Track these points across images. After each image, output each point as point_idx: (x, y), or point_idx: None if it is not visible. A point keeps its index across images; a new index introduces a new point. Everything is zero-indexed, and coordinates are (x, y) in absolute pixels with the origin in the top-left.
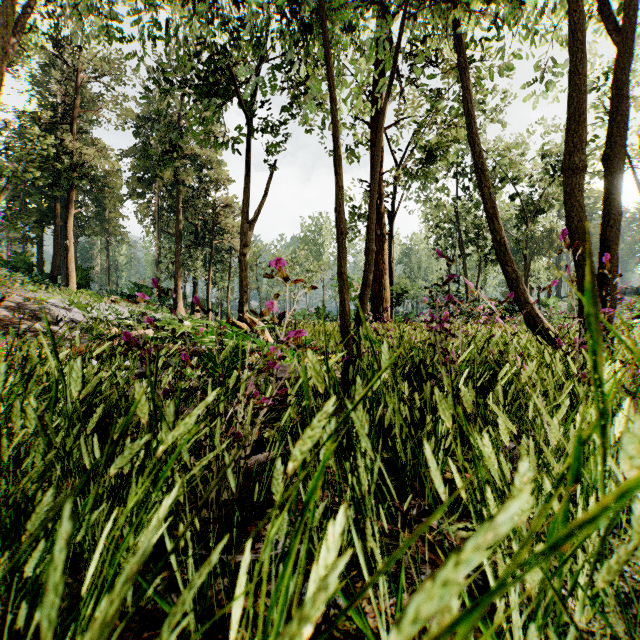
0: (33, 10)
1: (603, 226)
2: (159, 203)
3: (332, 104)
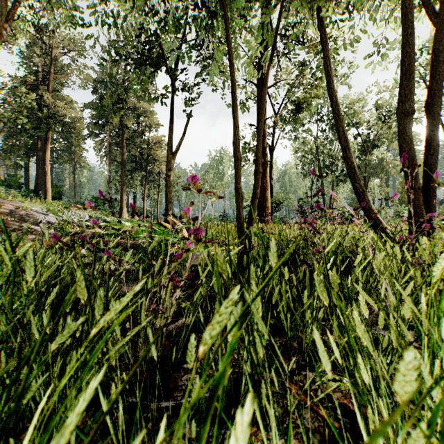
0: (20, 4)
1: (426, 154)
2: (110, 140)
3: (231, 67)
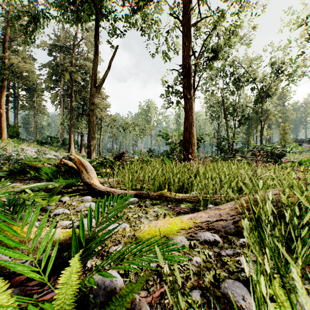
0: None
1: None
2: (63, 93)
3: None
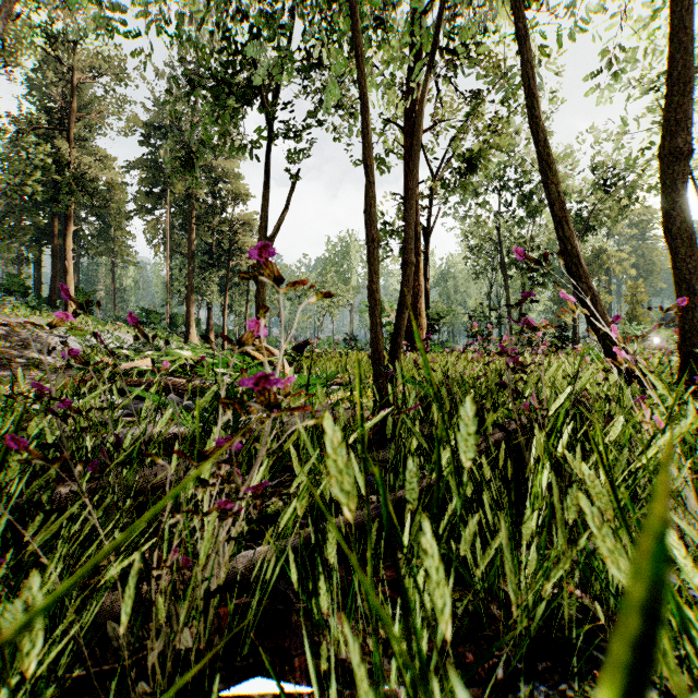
0: None
1: None
2: (170, 220)
3: (361, 79)
